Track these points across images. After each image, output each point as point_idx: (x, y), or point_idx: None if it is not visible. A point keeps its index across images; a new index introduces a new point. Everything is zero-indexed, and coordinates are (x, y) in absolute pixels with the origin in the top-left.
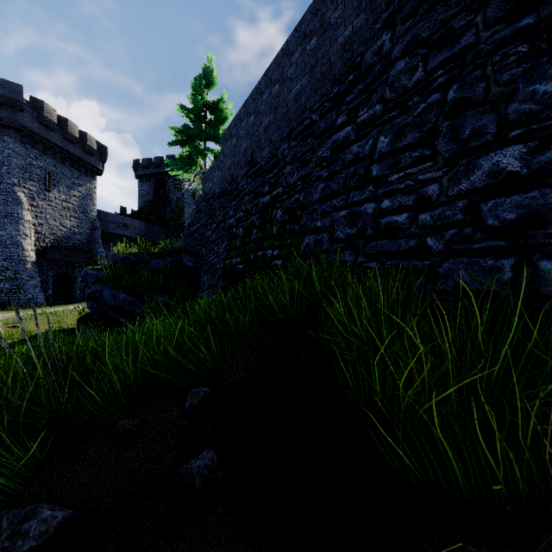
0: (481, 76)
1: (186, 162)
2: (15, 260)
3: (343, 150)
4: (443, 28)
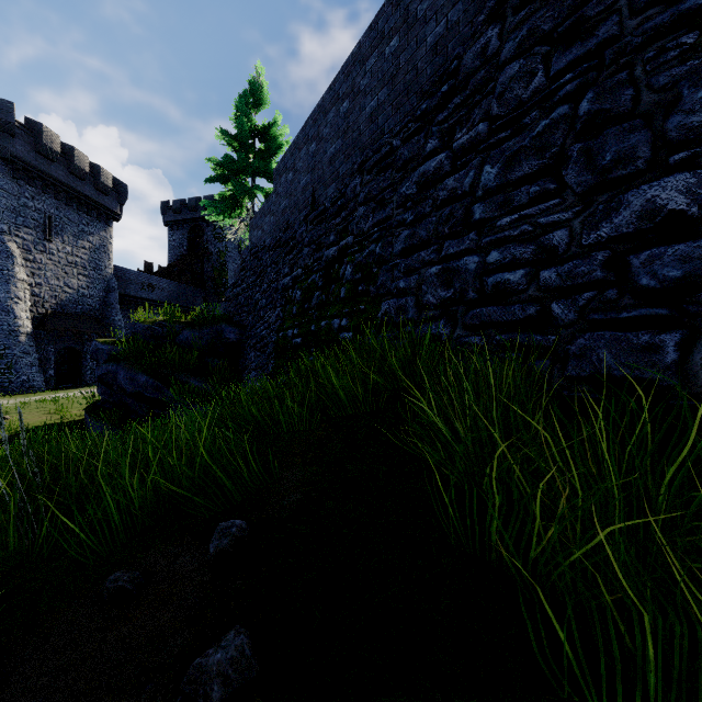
0: (627, 80)
1: (229, 204)
2: (5, 330)
3: (434, 185)
4: (572, 16)
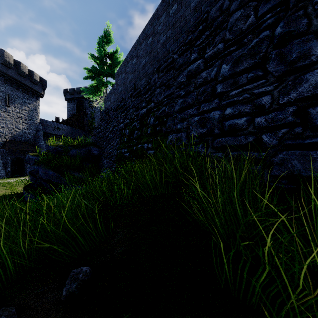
0: (303, 14)
1: (95, 90)
2: None
3: (195, 76)
4: None
